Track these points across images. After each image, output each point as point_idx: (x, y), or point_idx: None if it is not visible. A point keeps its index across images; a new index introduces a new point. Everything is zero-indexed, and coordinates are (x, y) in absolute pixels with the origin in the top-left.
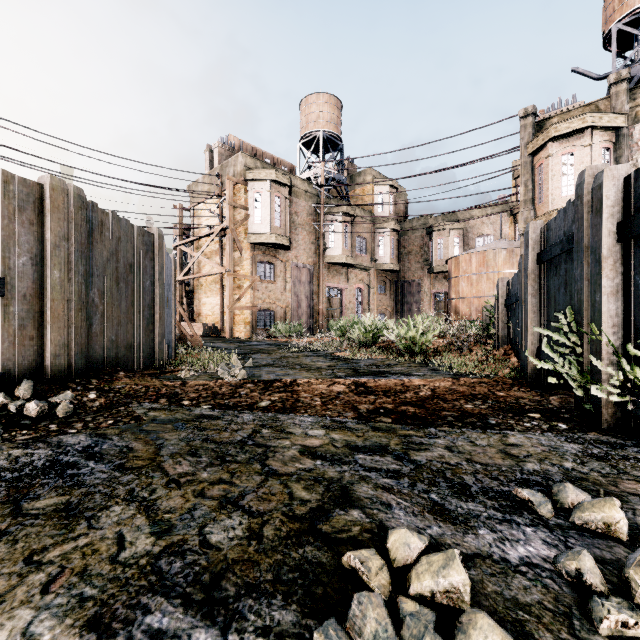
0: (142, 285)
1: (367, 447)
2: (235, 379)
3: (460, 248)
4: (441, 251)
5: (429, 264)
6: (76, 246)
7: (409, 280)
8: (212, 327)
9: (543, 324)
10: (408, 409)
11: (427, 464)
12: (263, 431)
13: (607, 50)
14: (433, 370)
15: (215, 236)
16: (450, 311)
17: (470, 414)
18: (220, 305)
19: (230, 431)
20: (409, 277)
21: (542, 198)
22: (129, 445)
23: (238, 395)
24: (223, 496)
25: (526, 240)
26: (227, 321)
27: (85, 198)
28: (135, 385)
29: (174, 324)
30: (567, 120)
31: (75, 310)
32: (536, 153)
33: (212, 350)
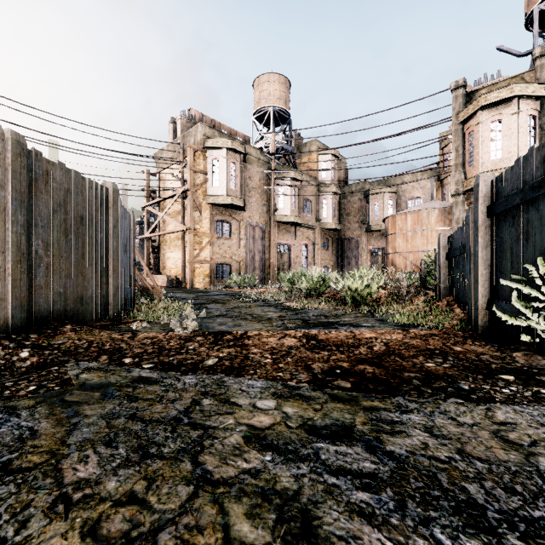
0: (95, 238)
1: (328, 428)
2: (186, 331)
3: (393, 209)
4: (377, 212)
5: (366, 223)
6: (14, 194)
7: (349, 237)
8: (175, 279)
9: (495, 276)
10: (366, 369)
11: (410, 460)
12: (204, 402)
13: (528, 30)
14: (380, 321)
15: (177, 197)
16: (387, 264)
17: (436, 376)
18: (182, 259)
19: (165, 402)
20: (349, 235)
21: (472, 162)
22: (35, 426)
23: (185, 351)
24: (124, 535)
25: (476, 193)
26: (188, 273)
27: (26, 145)
28: (78, 340)
29: (133, 276)
30: (496, 90)
31: (13, 262)
32: (466, 121)
33: (171, 300)
